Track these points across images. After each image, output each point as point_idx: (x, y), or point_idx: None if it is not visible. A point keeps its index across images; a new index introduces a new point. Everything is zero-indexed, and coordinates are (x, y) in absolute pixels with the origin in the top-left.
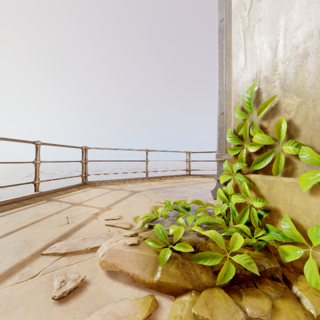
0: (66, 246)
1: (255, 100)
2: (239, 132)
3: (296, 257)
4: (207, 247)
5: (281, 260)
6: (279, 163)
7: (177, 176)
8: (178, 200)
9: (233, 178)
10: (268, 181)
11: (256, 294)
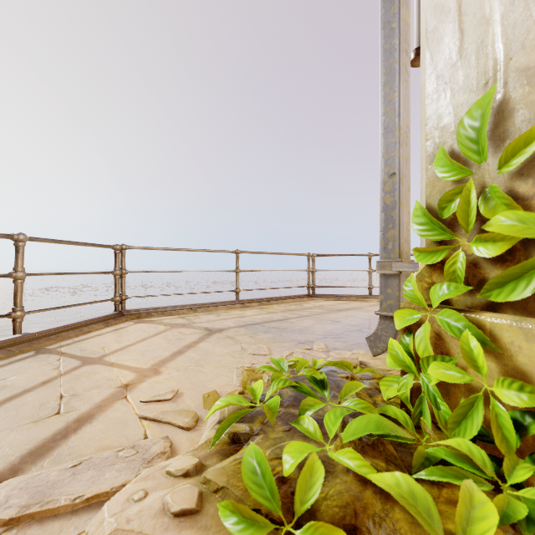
0: (23, 494)
1: (491, 132)
2: (446, 210)
3: None
4: (391, 528)
5: None
6: None
7: (292, 298)
8: (300, 361)
9: (429, 319)
10: None
11: None
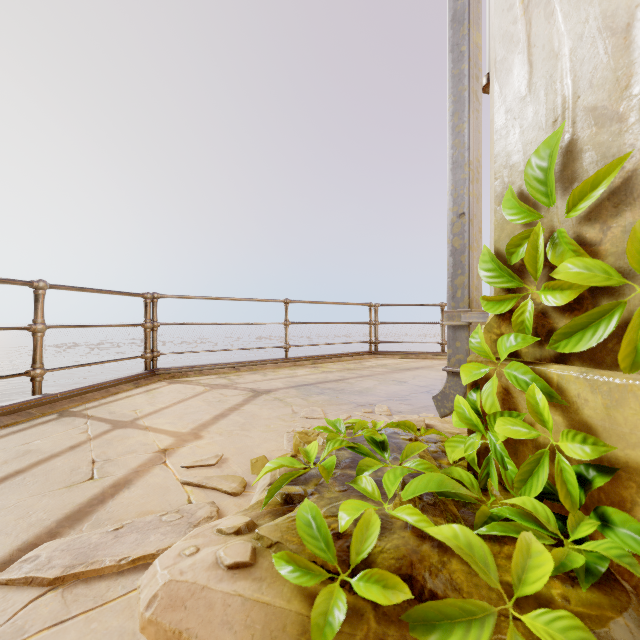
0: (65, 556)
1: (560, 173)
2: (514, 256)
3: None
4: (447, 578)
5: None
6: None
7: (351, 356)
8: (358, 422)
9: (497, 373)
10: (605, 386)
11: None
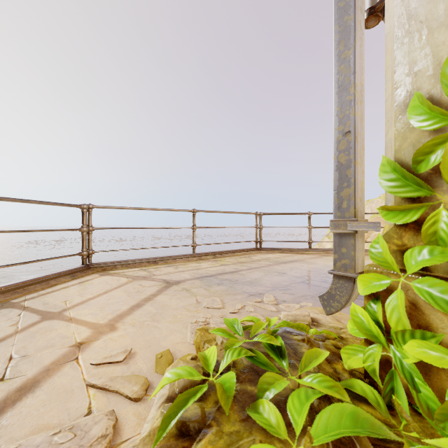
0: None
1: None
2: (423, 164)
3: None
4: None
5: None
6: None
7: (242, 251)
8: (254, 324)
9: (401, 286)
10: None
11: None
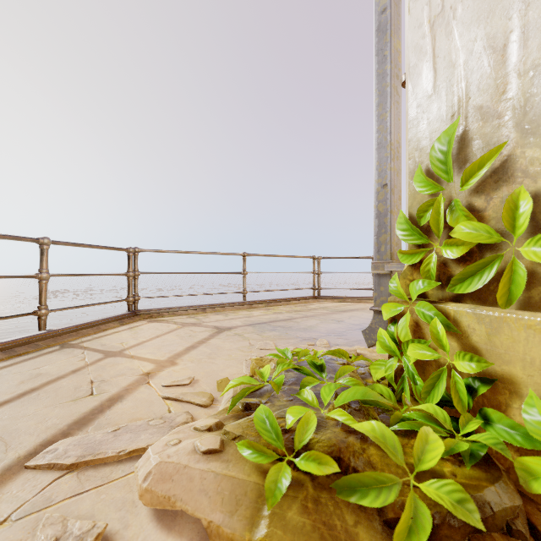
0: (77, 449)
1: (456, 156)
2: (423, 219)
3: None
4: (366, 459)
5: (518, 484)
6: (513, 283)
7: (298, 300)
8: (302, 350)
9: (409, 310)
10: (487, 318)
11: None
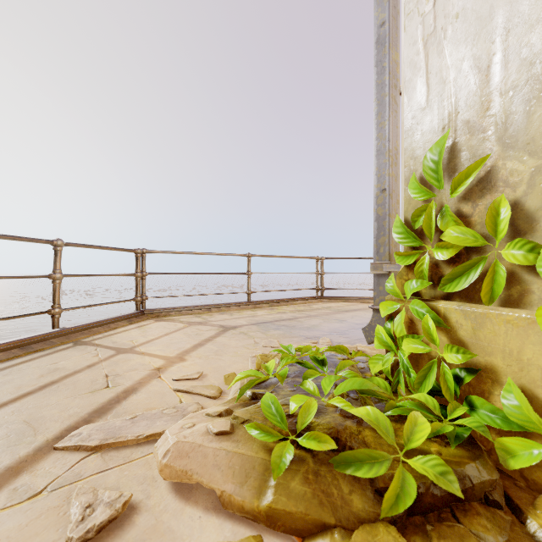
0: (100, 433)
1: (446, 165)
2: (417, 223)
3: (532, 461)
4: (361, 440)
5: (499, 463)
6: (494, 282)
7: (301, 300)
8: (305, 346)
9: (405, 308)
10: (473, 314)
11: (458, 536)
